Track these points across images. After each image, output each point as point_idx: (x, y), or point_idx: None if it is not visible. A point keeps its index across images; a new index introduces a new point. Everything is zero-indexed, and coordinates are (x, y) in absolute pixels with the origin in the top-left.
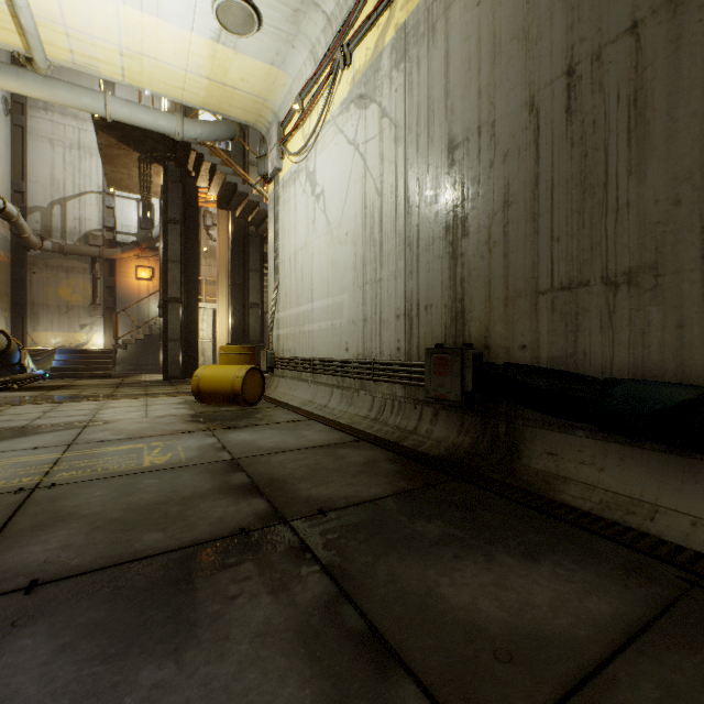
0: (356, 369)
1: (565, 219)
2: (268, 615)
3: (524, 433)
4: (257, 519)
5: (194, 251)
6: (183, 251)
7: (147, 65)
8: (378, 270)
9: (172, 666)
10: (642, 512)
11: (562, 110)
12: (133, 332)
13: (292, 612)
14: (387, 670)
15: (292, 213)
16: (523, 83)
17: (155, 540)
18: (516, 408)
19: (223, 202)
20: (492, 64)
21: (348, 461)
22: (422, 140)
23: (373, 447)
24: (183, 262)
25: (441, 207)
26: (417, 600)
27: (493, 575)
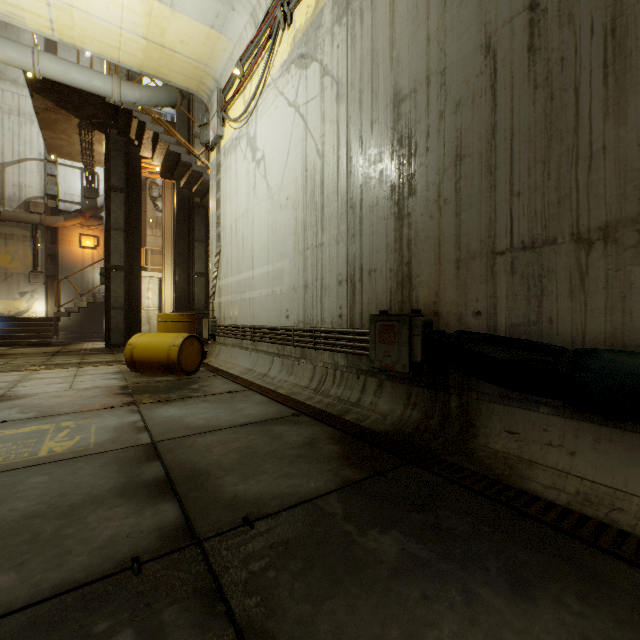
0: (297, 336)
1: (528, 170)
2: None
3: (479, 408)
4: (160, 539)
5: (137, 220)
6: (125, 219)
7: (78, 19)
8: (320, 234)
9: None
10: (631, 507)
11: (524, 49)
12: (77, 300)
13: None
14: None
15: (233, 180)
16: (477, 23)
17: None
18: (470, 380)
19: (168, 173)
20: (442, 7)
21: (285, 442)
22: (366, 95)
23: (314, 422)
24: (125, 230)
25: (386, 165)
26: None
27: (481, 634)
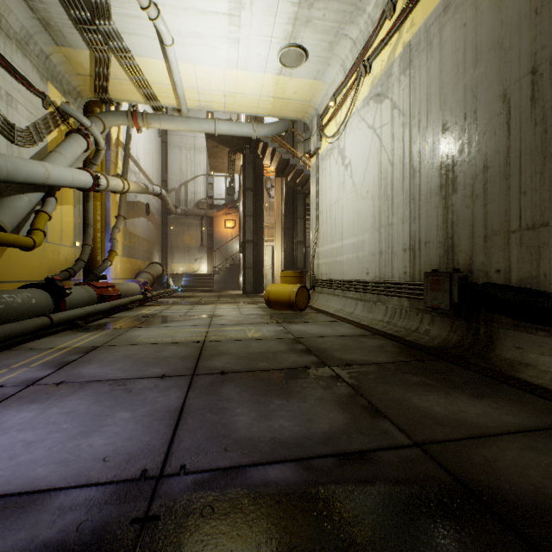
0: (374, 287)
1: (530, 178)
2: (322, 394)
3: (498, 333)
4: (313, 364)
5: (260, 207)
6: (254, 208)
7: (238, 98)
8: (390, 217)
9: (285, 401)
10: None
11: (527, 99)
12: (223, 263)
13: (333, 395)
14: (377, 417)
15: (327, 178)
16: (497, 80)
17: (265, 365)
18: (492, 315)
19: (279, 172)
20: (474, 68)
21: (365, 344)
22: (422, 124)
23: (384, 338)
24: (254, 216)
25: (436, 171)
26: (398, 401)
27: (447, 400)
